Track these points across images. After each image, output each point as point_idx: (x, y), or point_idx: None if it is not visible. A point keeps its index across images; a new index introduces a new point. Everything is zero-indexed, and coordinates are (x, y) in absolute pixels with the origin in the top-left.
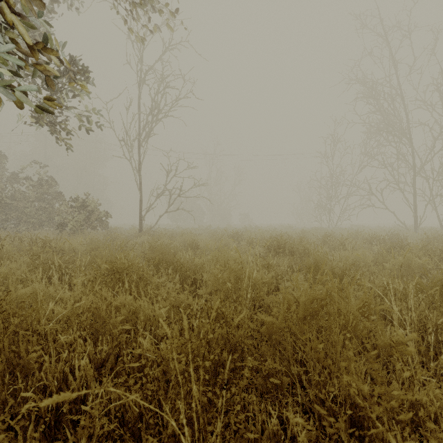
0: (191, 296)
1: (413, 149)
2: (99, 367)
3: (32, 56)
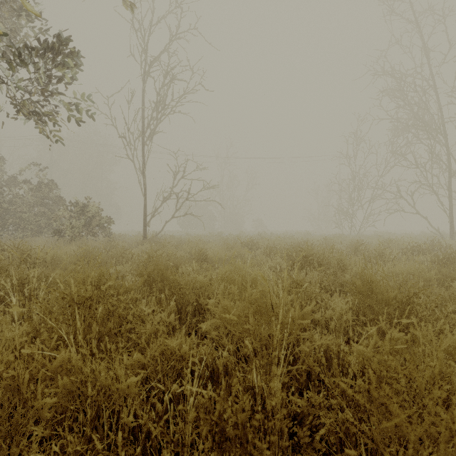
0: (187, 340)
1: (448, 147)
2: None
3: None
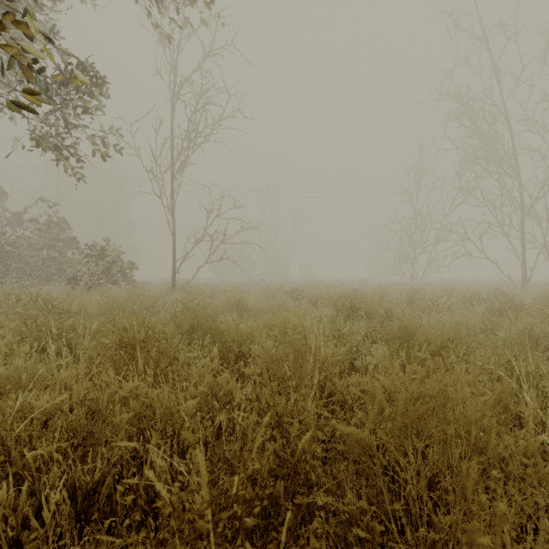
0: (233, 379)
1: (521, 183)
2: (90, 494)
3: (4, 38)
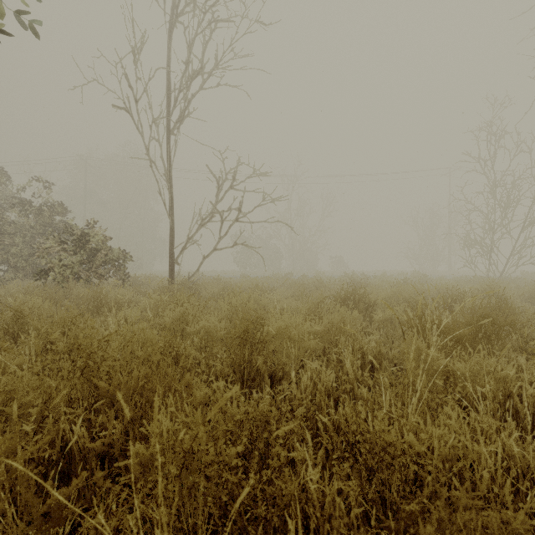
0: None
1: None
2: None
3: None
